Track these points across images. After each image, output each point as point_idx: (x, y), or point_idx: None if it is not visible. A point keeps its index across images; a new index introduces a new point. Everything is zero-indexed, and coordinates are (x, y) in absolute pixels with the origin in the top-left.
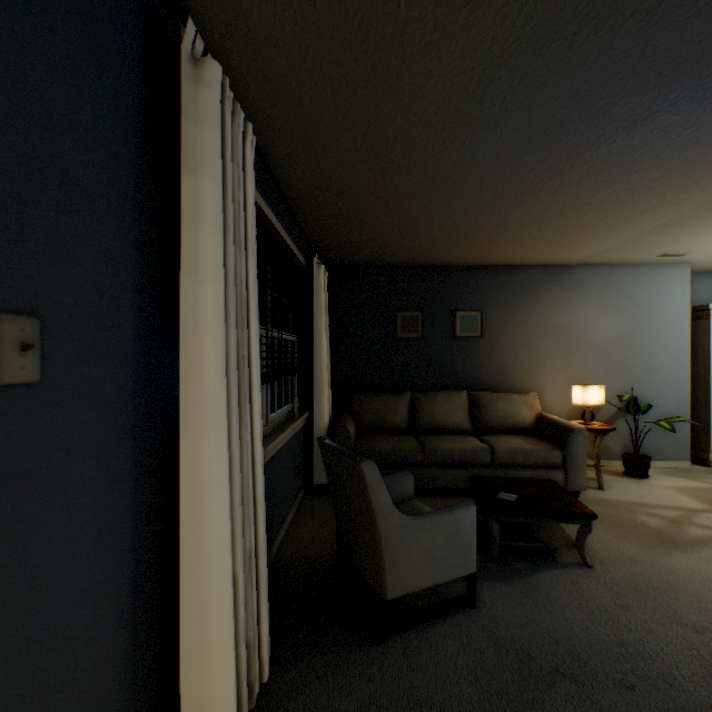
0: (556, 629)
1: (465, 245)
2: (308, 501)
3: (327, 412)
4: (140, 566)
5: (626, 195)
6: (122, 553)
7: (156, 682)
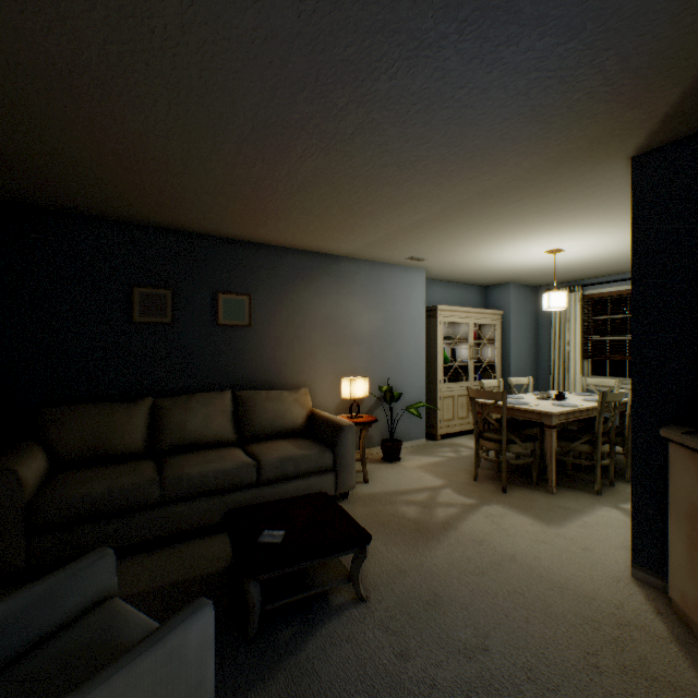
0: None
1: (226, 206)
2: None
3: None
4: None
5: (396, 173)
6: None
7: None
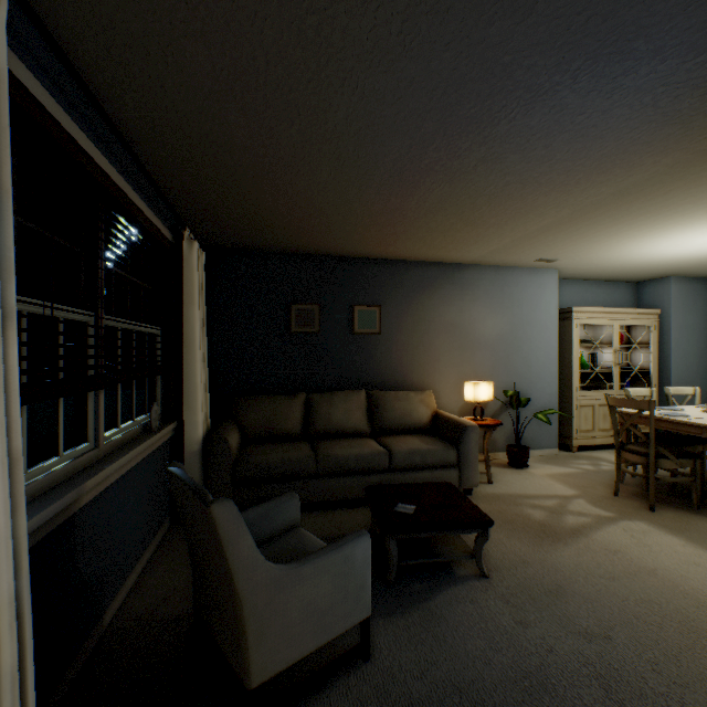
0: (459, 670)
1: (363, 233)
2: (175, 533)
3: (202, 421)
4: None
5: (518, 189)
6: None
7: None
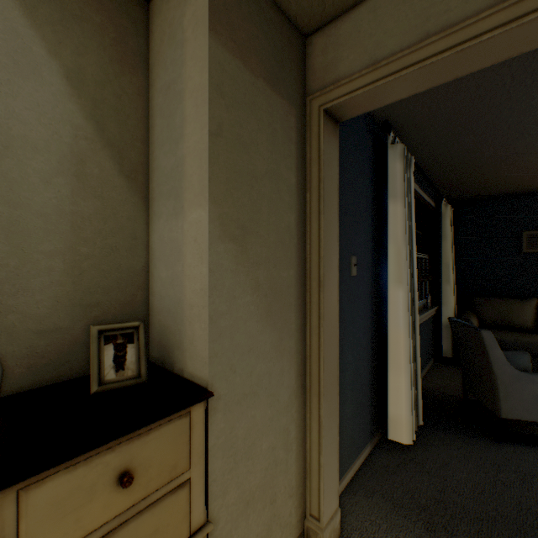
0: None
1: None
2: (437, 366)
3: (452, 307)
4: (372, 348)
5: None
6: (368, 339)
7: (375, 397)
